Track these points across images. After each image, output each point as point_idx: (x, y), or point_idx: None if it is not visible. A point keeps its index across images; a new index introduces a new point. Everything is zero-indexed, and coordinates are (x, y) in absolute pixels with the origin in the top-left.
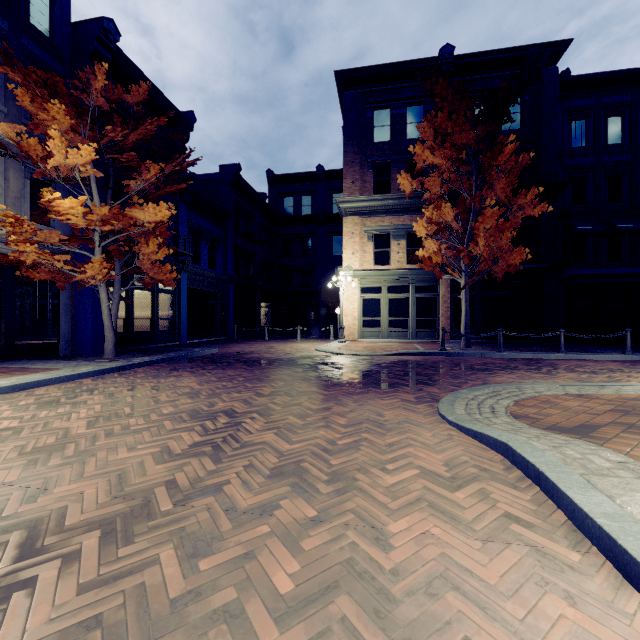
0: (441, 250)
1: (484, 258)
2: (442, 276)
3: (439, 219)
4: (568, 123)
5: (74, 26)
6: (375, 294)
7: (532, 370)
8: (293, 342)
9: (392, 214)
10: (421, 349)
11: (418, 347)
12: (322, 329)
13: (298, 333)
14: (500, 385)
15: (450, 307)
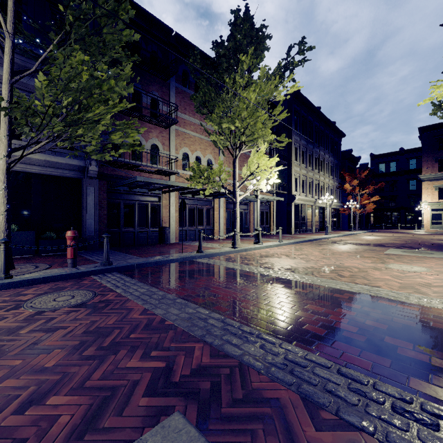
0: None
1: None
2: None
3: None
4: None
5: (342, 152)
6: (439, 211)
7: None
8: (397, 230)
9: None
10: None
11: None
12: (411, 225)
13: (399, 227)
14: None
15: None
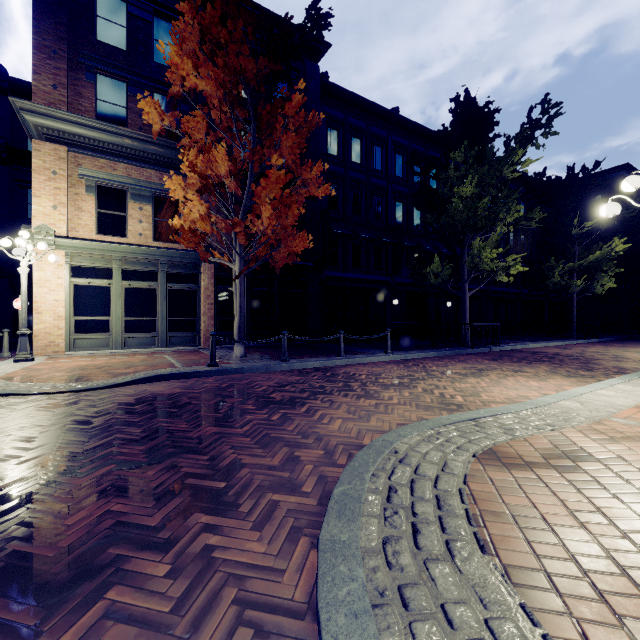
0: (210, 216)
1: (268, 237)
2: (209, 258)
3: (207, 169)
4: (325, 128)
5: None
6: (100, 279)
7: (347, 391)
8: None
9: (130, 161)
10: (179, 366)
11: (173, 362)
12: None
13: None
14: (369, 459)
15: (215, 304)
